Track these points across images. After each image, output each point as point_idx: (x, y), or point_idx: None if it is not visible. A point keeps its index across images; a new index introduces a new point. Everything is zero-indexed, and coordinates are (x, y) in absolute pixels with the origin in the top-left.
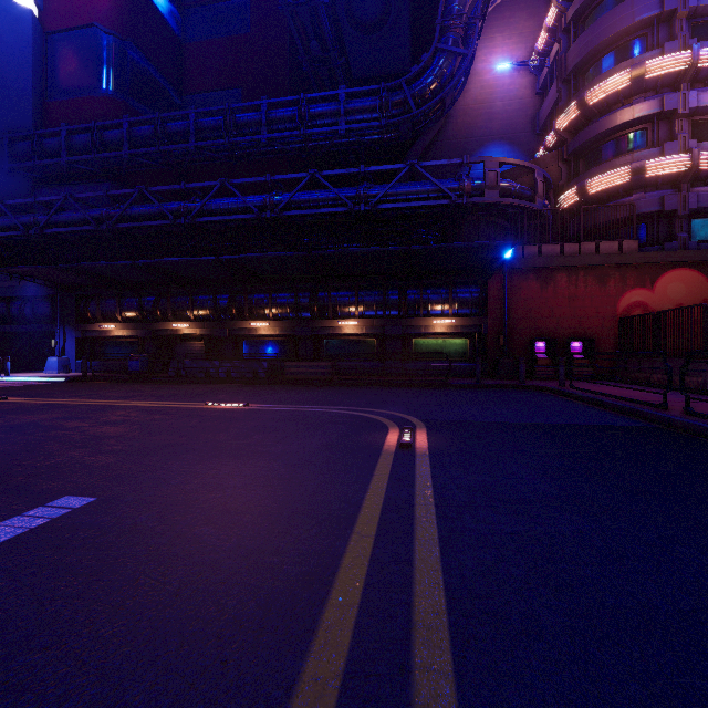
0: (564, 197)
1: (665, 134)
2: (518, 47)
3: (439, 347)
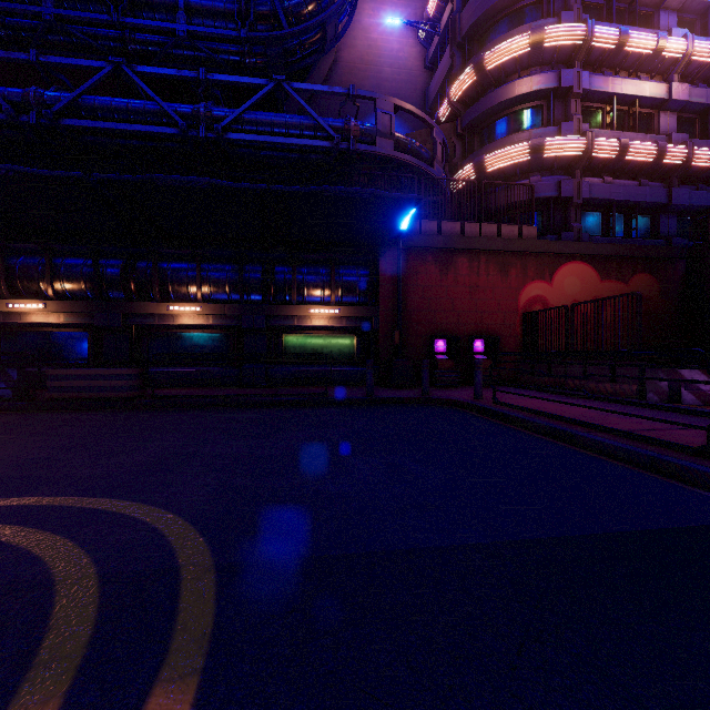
0: (460, 175)
1: (560, 114)
2: (407, 10)
3: (318, 346)
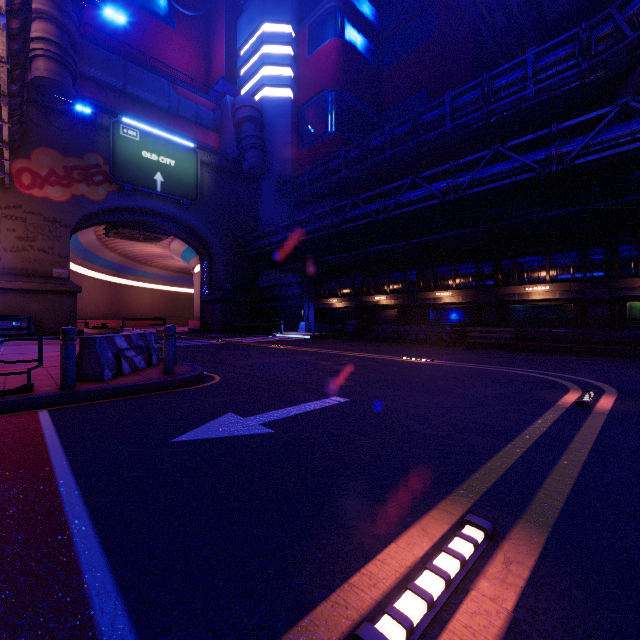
0: None
1: None
2: None
3: None
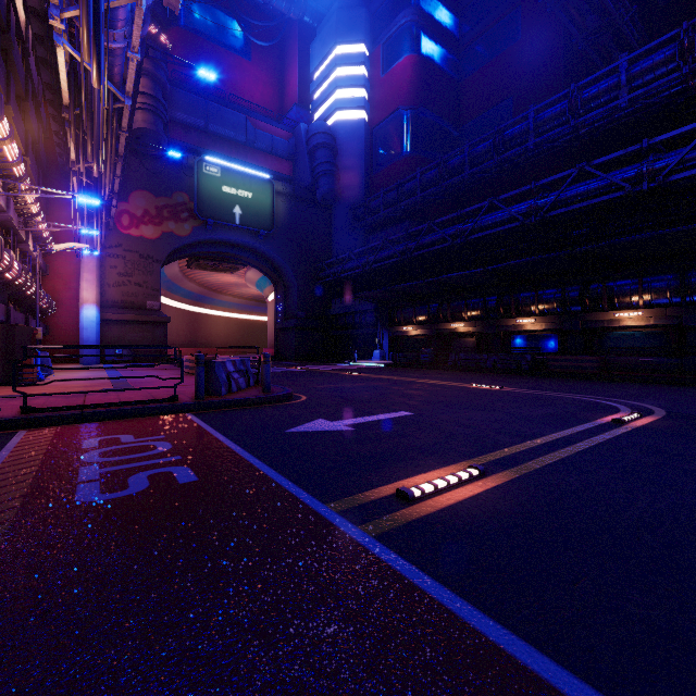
0: None
1: None
2: None
3: None
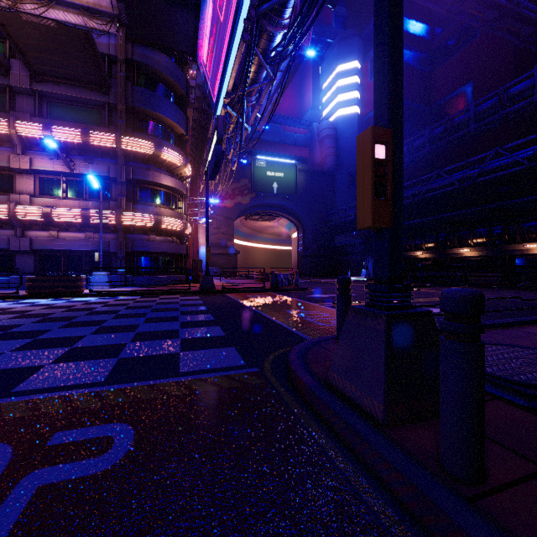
0: None
1: None
2: None
3: None
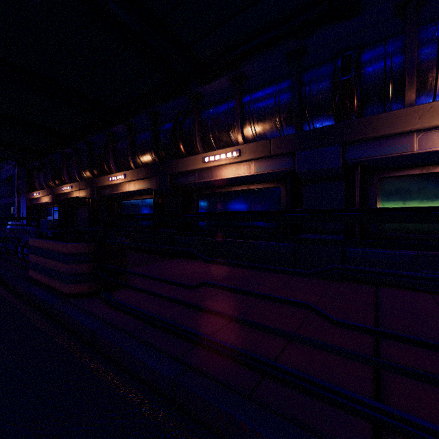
0: None
1: None
2: None
3: None
